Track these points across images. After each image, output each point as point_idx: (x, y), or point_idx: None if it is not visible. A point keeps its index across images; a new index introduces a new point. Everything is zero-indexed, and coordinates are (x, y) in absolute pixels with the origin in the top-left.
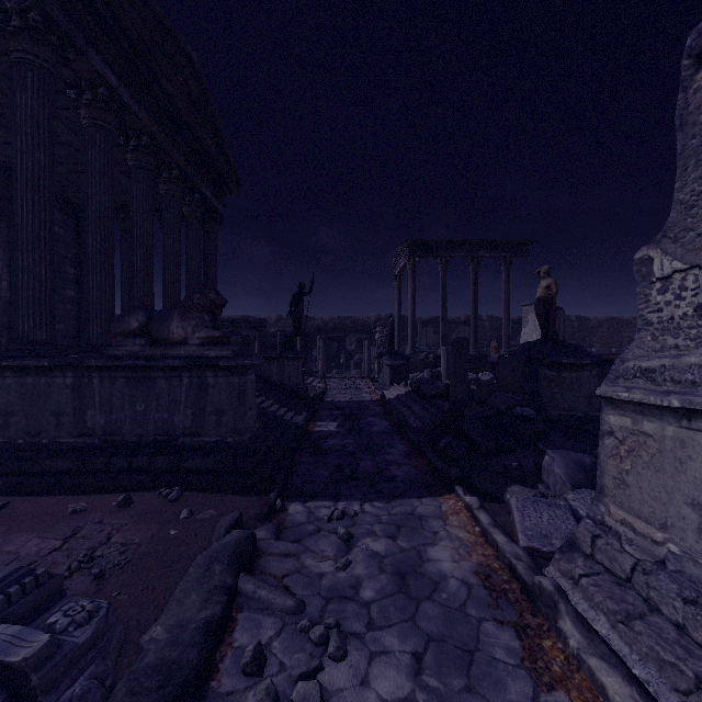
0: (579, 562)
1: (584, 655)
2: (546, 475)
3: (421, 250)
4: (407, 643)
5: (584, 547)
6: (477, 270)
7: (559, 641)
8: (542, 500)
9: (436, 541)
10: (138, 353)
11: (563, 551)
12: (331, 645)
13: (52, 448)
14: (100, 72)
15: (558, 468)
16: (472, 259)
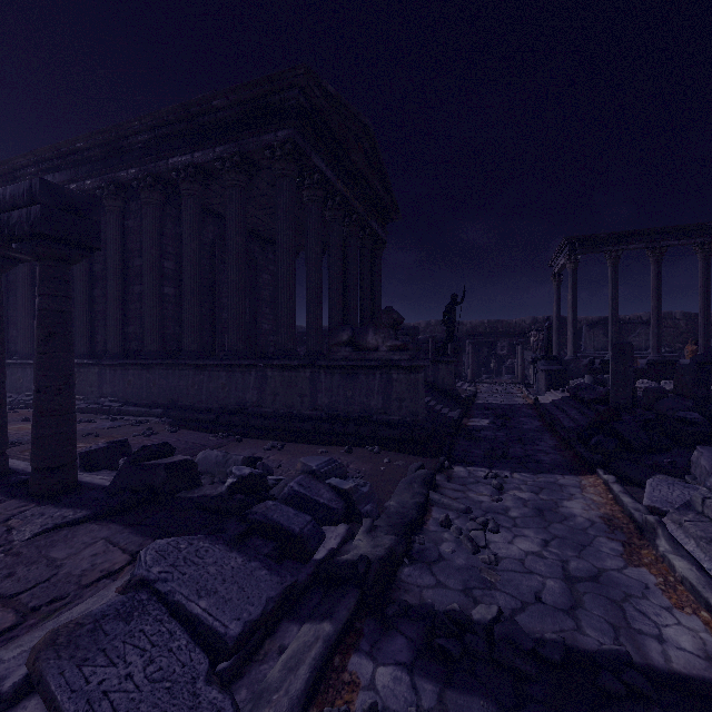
0: (690, 515)
1: (666, 553)
2: (694, 468)
3: (584, 247)
4: (539, 535)
5: (697, 507)
6: (660, 262)
7: (654, 550)
8: (679, 483)
9: (571, 499)
10: (348, 357)
11: (679, 509)
12: (490, 525)
13: (299, 416)
14: (316, 165)
15: (704, 461)
16: (652, 250)
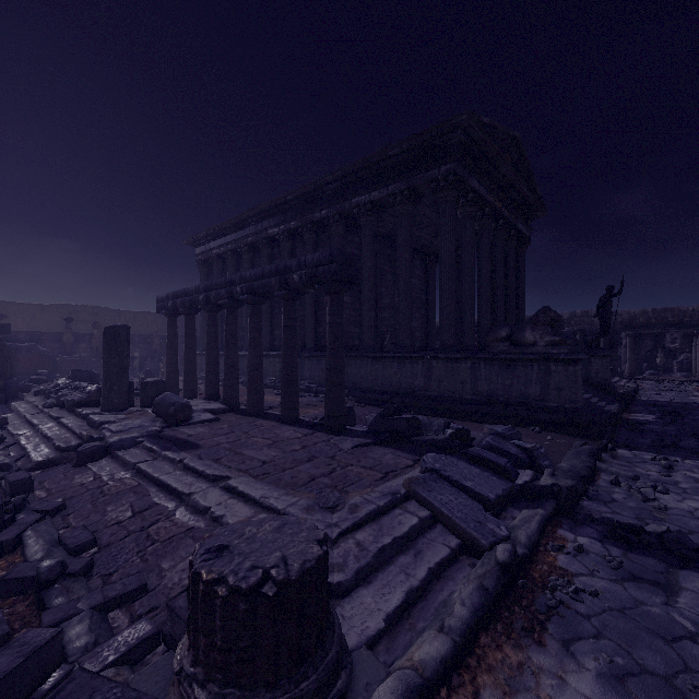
0: None
1: None
2: None
3: None
4: None
5: None
6: None
7: None
8: None
9: None
10: (506, 351)
11: None
12: (658, 488)
13: (461, 400)
14: (471, 186)
15: None
16: None
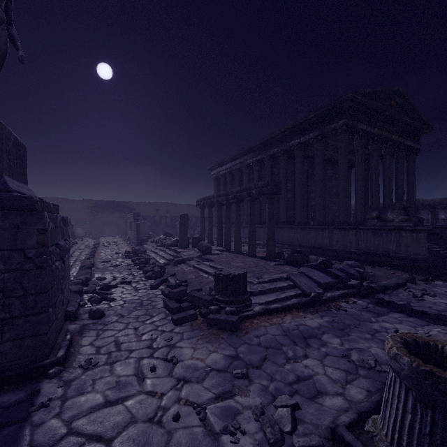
0: None
1: None
2: None
3: None
4: None
5: None
6: None
7: None
8: None
9: None
10: (375, 224)
11: None
12: (429, 294)
13: (349, 252)
14: (360, 128)
15: None
16: None
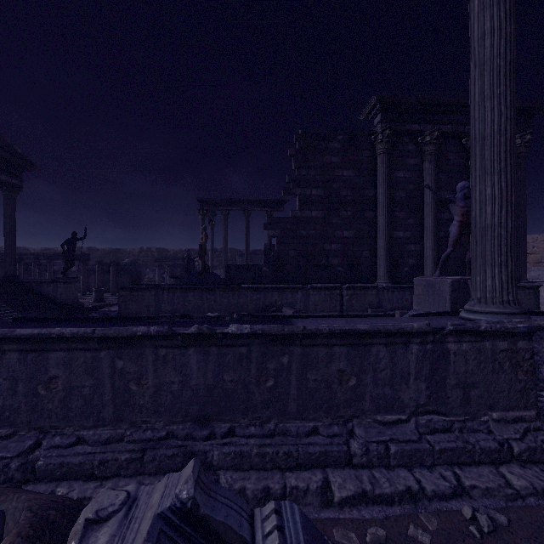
0: None
1: None
2: None
3: (208, 205)
4: None
5: None
6: (248, 219)
7: None
8: None
9: None
10: None
11: None
12: None
13: None
14: None
15: None
16: (244, 212)
